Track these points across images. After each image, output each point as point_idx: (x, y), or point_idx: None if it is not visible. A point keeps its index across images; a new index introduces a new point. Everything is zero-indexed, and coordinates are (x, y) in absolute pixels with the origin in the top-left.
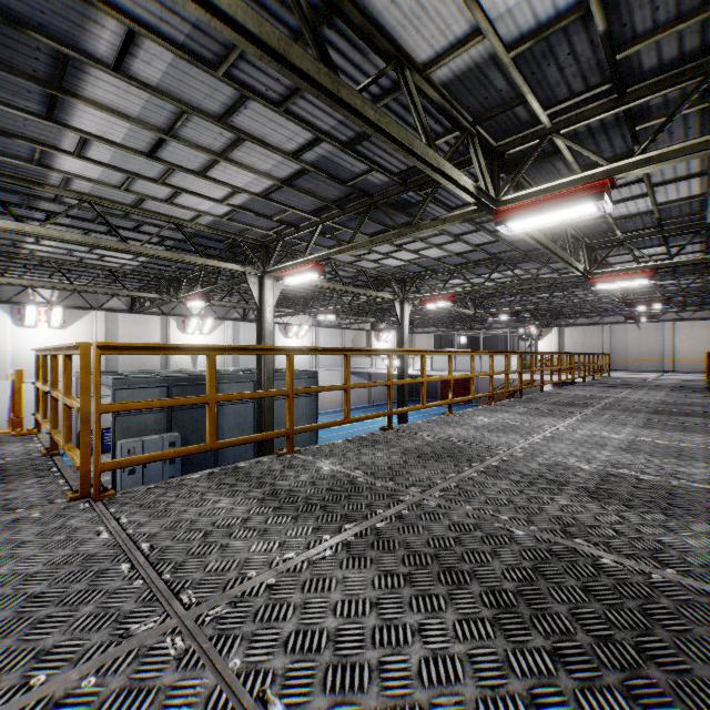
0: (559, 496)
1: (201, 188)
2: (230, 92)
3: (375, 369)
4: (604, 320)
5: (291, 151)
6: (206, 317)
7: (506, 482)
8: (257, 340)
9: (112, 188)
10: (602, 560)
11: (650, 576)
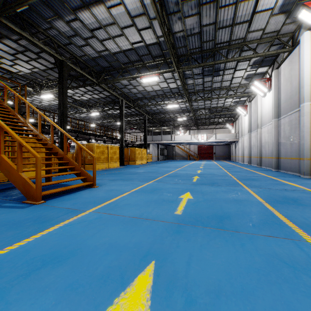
0: None
1: None
2: None
3: None
4: (135, 131)
5: None
6: None
7: None
8: None
9: None
10: None
11: None
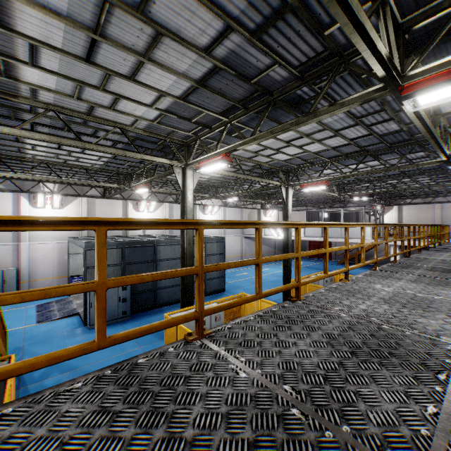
0: None
1: (134, 93)
2: None
3: (264, 236)
4: (434, 200)
5: (204, 47)
6: (151, 201)
7: None
8: (181, 215)
9: (67, 96)
10: None
11: None
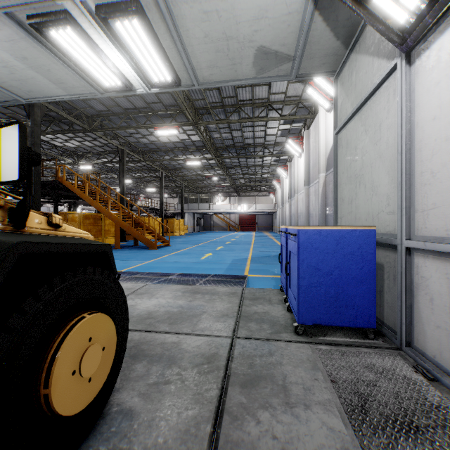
0: None
1: None
2: None
3: None
4: (164, 196)
5: None
6: None
7: None
8: None
9: None
10: None
11: None
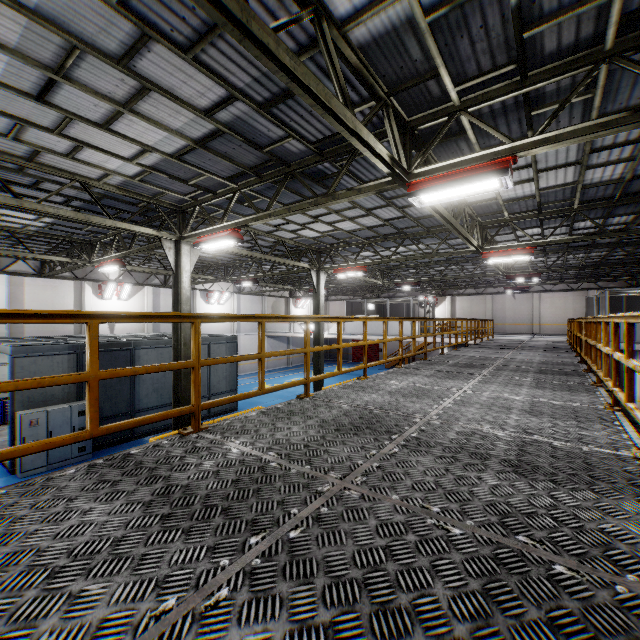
0: (486, 473)
1: (106, 143)
2: (128, 29)
3: (293, 334)
4: (487, 290)
5: (203, 108)
6: (125, 283)
7: (429, 457)
8: (174, 305)
9: None
10: (556, 568)
11: (614, 589)
